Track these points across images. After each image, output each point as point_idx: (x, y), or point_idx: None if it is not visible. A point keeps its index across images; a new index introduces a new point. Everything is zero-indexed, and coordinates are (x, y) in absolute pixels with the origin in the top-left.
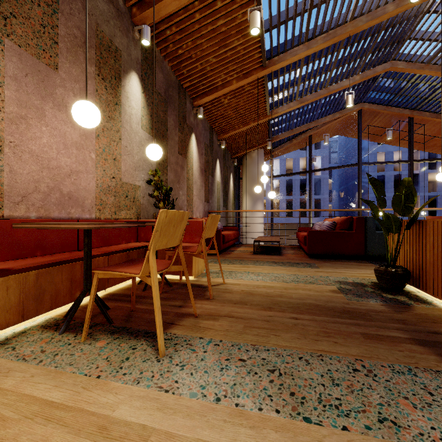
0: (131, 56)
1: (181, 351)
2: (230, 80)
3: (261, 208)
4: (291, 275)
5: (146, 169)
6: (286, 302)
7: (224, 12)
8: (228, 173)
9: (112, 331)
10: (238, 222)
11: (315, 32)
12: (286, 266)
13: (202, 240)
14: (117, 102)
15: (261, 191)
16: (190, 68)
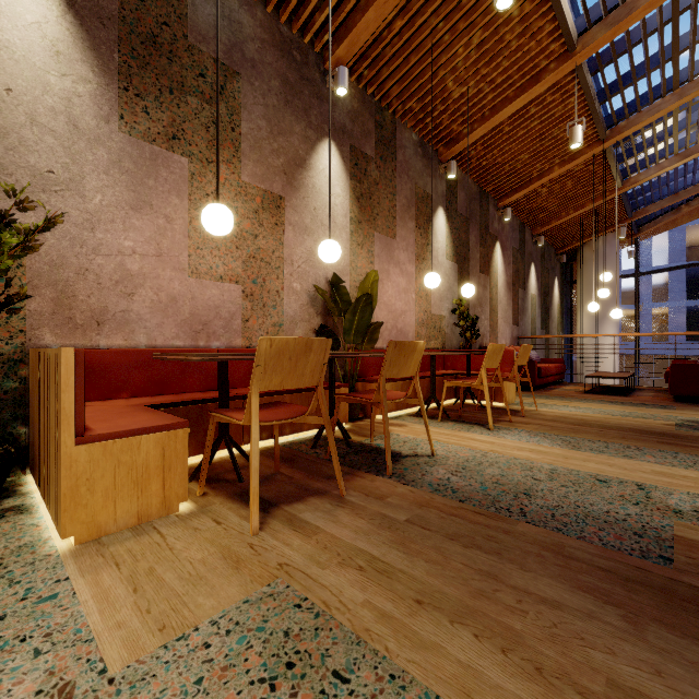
0: (438, 193)
1: (503, 430)
2: (549, 167)
3: (612, 330)
4: (624, 411)
5: (450, 298)
6: (598, 424)
7: (538, 114)
8: (551, 278)
9: (453, 421)
10: (569, 351)
11: (693, 73)
12: (624, 406)
13: (515, 367)
14: (428, 243)
15: (612, 302)
16: (496, 172)
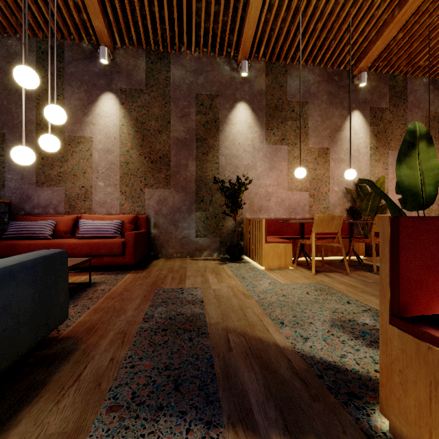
0: None
1: None
2: None
3: None
4: None
5: None
6: None
7: None
8: None
9: None
10: None
11: None
12: None
13: None
14: None
15: None
16: None
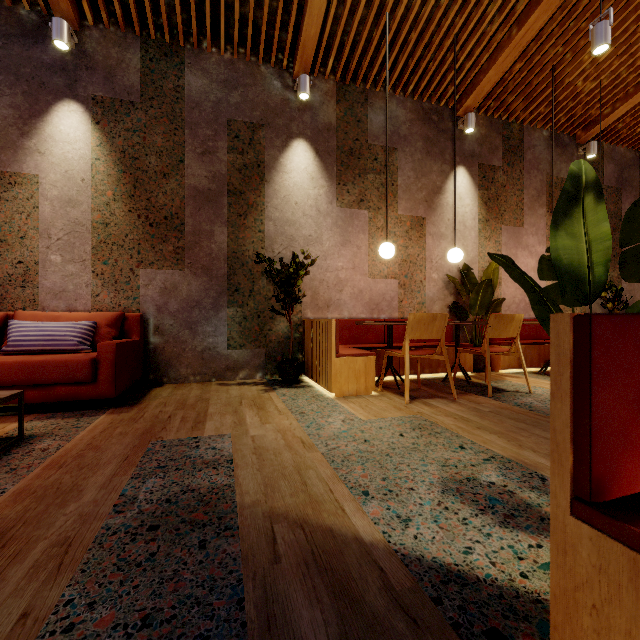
0: None
1: None
2: None
3: None
4: None
5: None
6: None
7: None
8: None
9: None
10: None
11: None
12: None
13: None
14: None
15: None
16: None
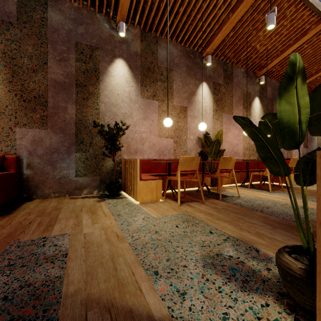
0: (255, 91)
1: (276, 193)
2: None
3: None
4: None
5: None
6: None
7: (309, 46)
8: None
9: (255, 188)
10: None
11: None
12: None
13: None
14: (250, 114)
15: None
16: None
